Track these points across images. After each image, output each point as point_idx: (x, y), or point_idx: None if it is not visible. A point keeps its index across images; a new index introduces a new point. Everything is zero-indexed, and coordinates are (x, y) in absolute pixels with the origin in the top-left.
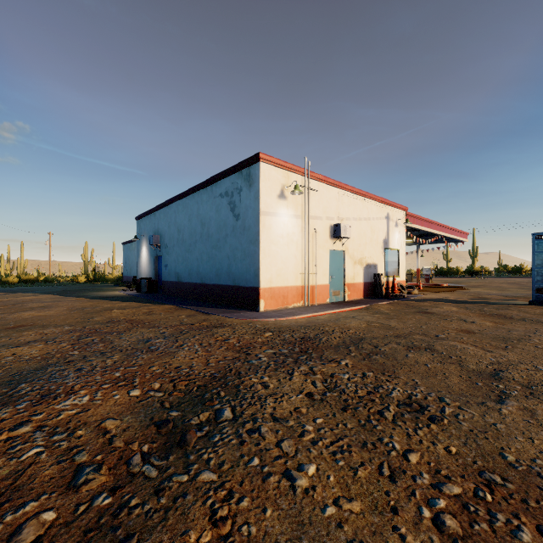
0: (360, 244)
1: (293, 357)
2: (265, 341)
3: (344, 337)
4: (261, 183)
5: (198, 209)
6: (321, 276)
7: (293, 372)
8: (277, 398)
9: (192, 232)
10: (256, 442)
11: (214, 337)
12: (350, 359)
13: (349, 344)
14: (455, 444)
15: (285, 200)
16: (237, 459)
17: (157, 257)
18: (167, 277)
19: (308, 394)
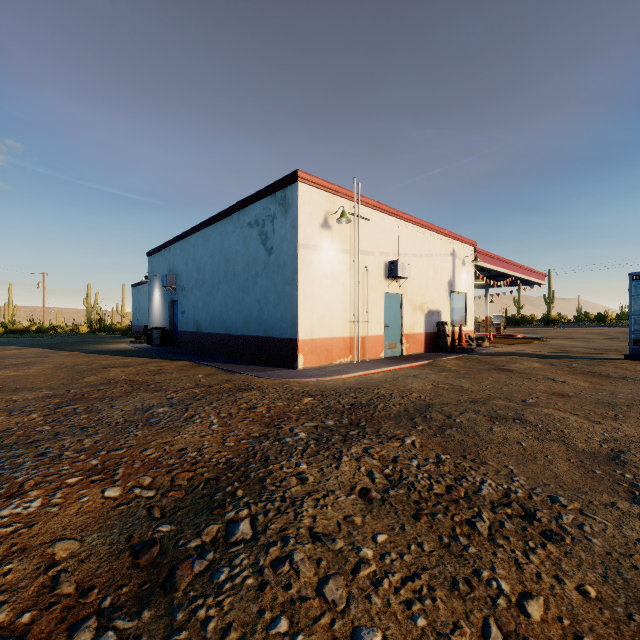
0: (420, 286)
1: (341, 433)
2: (304, 409)
3: (406, 403)
4: (300, 209)
5: (222, 243)
6: (373, 324)
7: (340, 457)
8: (318, 499)
9: (214, 271)
10: (285, 583)
11: (236, 404)
12: (417, 435)
13: (414, 414)
14: (590, 579)
15: (329, 231)
16: (252, 619)
17: (172, 302)
18: (184, 326)
19: (363, 491)
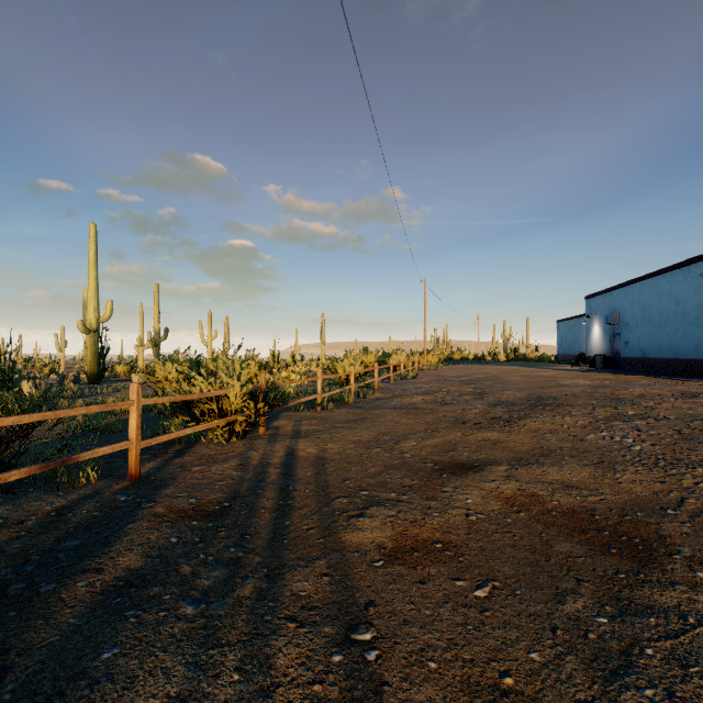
0: None
1: None
2: None
3: None
4: None
5: (671, 289)
6: None
7: None
8: None
9: (661, 311)
10: None
11: (699, 387)
12: None
13: None
14: None
15: None
16: None
17: (613, 335)
18: (628, 353)
19: None
